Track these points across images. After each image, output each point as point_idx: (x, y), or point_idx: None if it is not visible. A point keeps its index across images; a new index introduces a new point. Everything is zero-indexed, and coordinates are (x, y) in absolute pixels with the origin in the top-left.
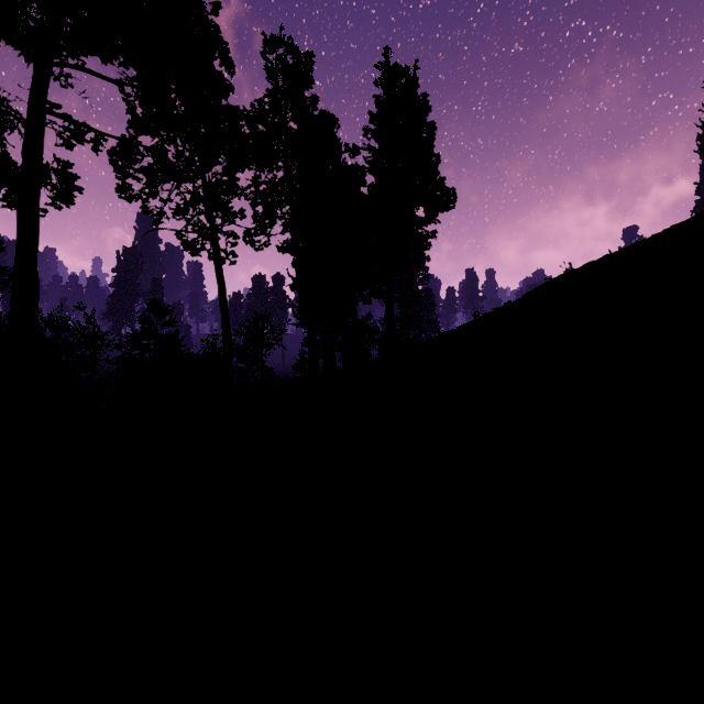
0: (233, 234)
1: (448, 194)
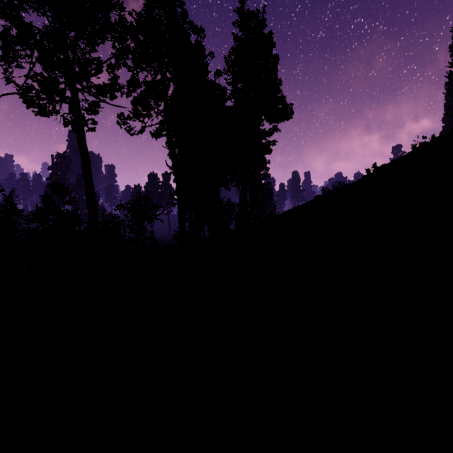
0: (93, 102)
1: (287, 108)
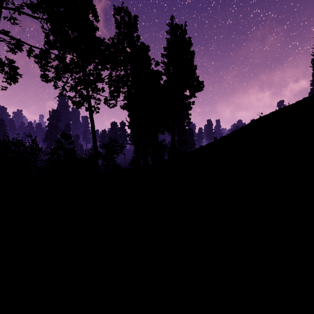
0: (98, 98)
1: (200, 83)
